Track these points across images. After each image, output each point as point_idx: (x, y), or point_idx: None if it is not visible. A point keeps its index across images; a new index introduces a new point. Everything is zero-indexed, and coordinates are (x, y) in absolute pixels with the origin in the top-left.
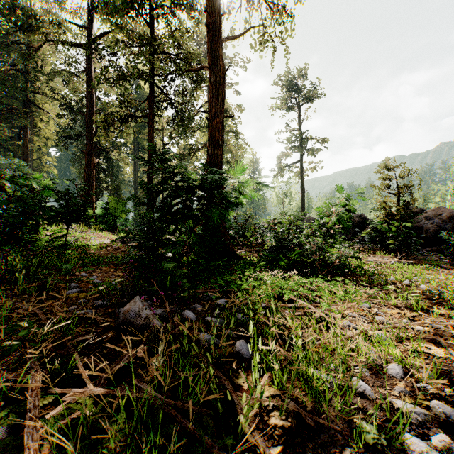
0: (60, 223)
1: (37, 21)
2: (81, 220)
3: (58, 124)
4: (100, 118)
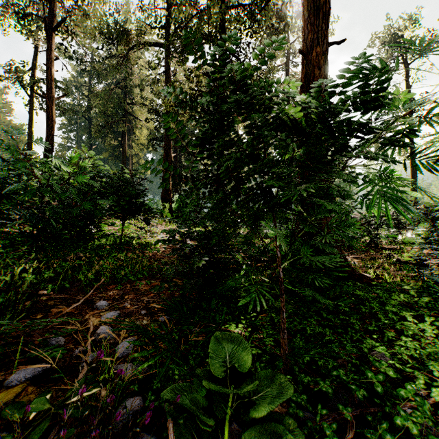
0: (138, 217)
1: (125, 32)
2: (136, 214)
3: (148, 129)
4: (169, 101)
